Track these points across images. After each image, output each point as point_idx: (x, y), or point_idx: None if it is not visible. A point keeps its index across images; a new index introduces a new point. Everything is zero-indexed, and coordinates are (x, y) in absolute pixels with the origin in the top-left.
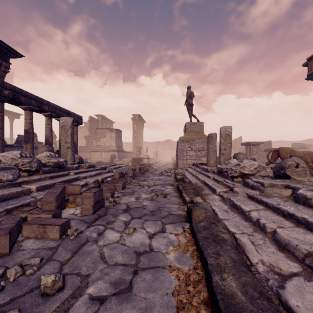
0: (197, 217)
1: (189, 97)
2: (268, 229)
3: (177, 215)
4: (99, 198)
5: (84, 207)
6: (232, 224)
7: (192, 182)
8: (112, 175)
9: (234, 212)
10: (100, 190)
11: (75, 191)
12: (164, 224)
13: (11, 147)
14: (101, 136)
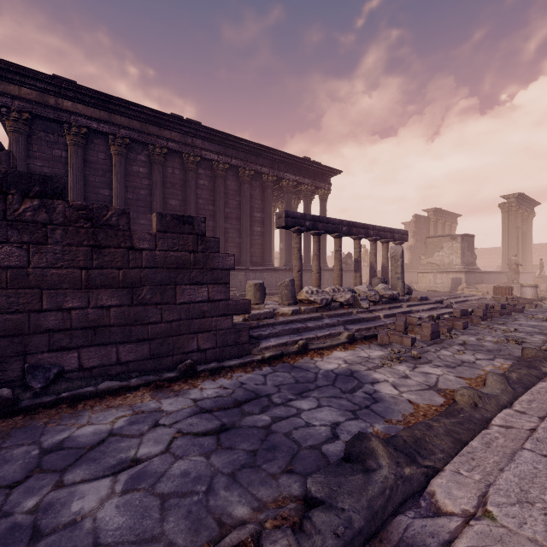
0: (526, 355)
1: None
2: None
3: (517, 356)
4: (435, 329)
5: (423, 334)
6: None
7: None
8: (451, 312)
9: None
10: (436, 323)
11: (413, 322)
12: (496, 358)
13: (332, 271)
14: (435, 248)
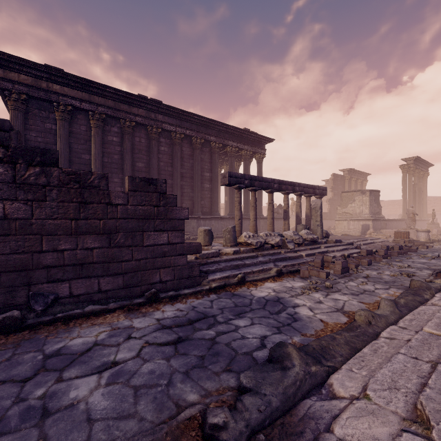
0: (413, 285)
1: None
2: None
3: (407, 286)
4: (345, 265)
5: (336, 269)
6: None
7: None
8: (359, 252)
9: None
10: (346, 261)
11: (328, 260)
12: (391, 287)
13: (266, 219)
14: (349, 201)
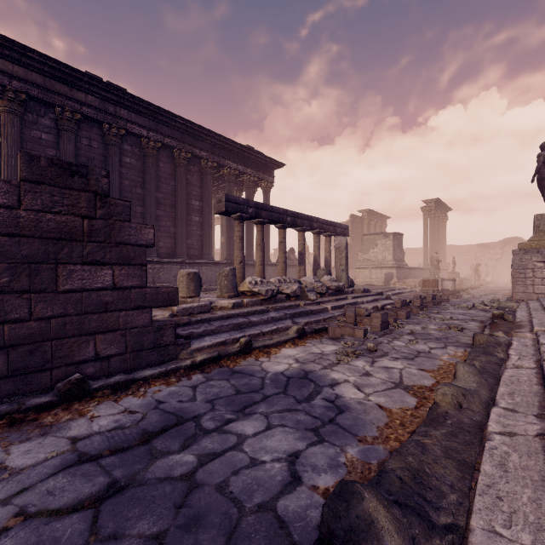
0: (478, 341)
1: (544, 164)
2: (541, 352)
3: (465, 343)
4: (384, 319)
5: (373, 324)
6: (517, 351)
7: (515, 320)
8: (392, 303)
9: (533, 346)
10: (385, 313)
11: (361, 313)
12: (447, 346)
13: (275, 266)
14: (370, 245)
